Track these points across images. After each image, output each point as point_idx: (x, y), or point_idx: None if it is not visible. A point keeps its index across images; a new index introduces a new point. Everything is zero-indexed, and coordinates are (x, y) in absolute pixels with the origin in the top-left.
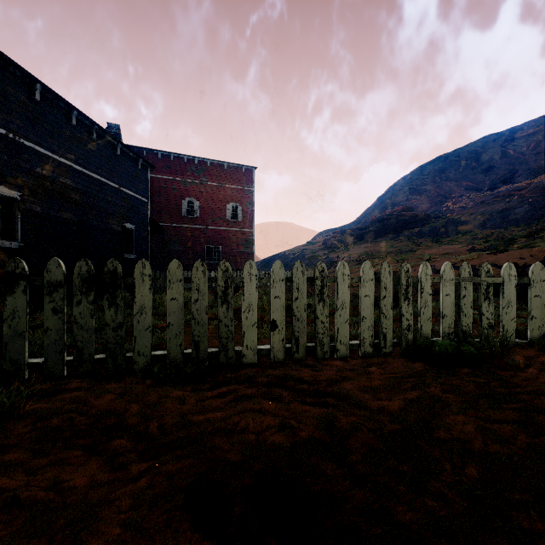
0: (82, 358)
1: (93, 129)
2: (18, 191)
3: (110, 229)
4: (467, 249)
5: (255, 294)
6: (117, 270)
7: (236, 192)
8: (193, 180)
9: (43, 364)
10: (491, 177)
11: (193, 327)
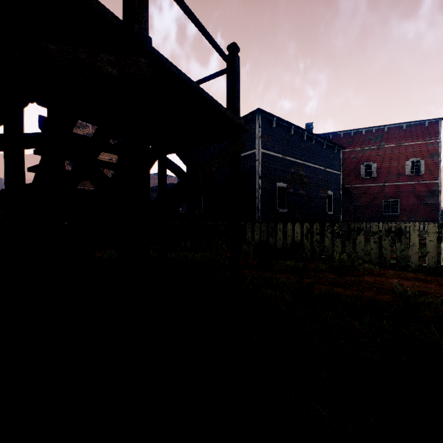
0: (385, 261)
1: (312, 138)
2: (285, 183)
3: (320, 196)
4: None
5: None
6: (401, 227)
7: (416, 148)
8: (370, 146)
9: (369, 261)
10: None
11: (442, 254)
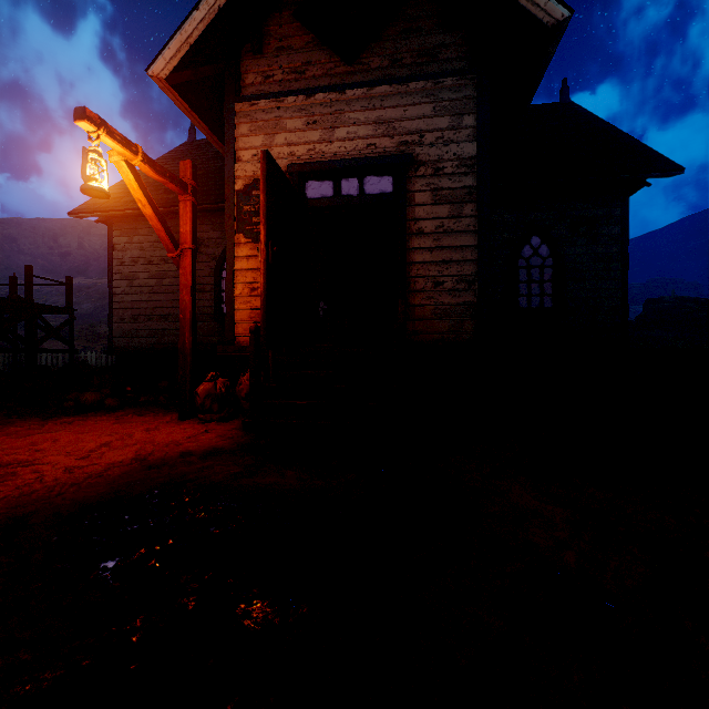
0: None
1: None
2: None
3: None
4: (38, 337)
5: None
6: None
7: None
8: None
9: None
10: (69, 264)
11: None
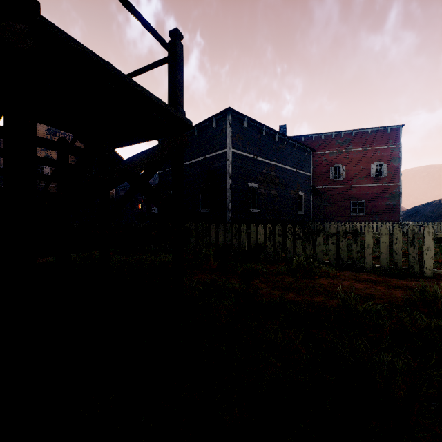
0: (342, 262)
1: (284, 139)
2: (257, 184)
3: (291, 197)
4: None
5: (431, 242)
6: (357, 229)
7: (380, 152)
8: (339, 150)
9: (328, 263)
10: None
11: (394, 255)
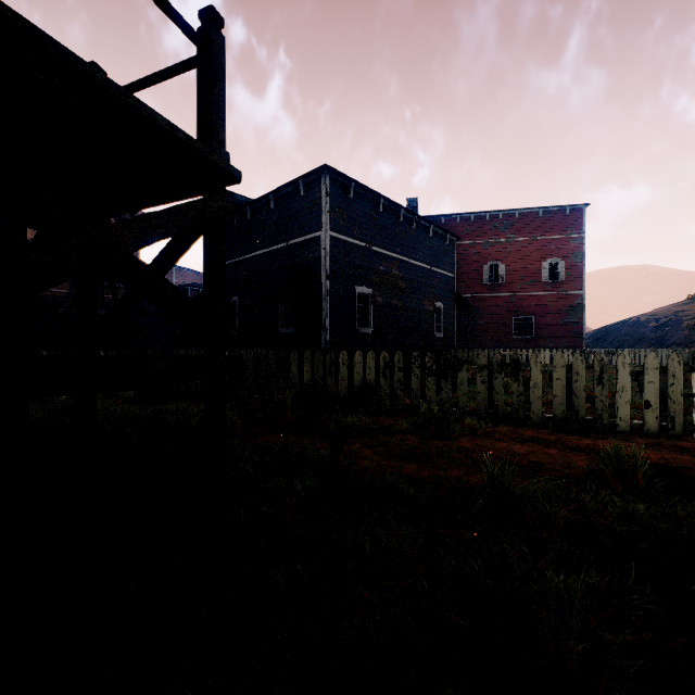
0: (497, 412)
1: (413, 219)
2: (370, 288)
3: (424, 310)
4: None
5: (627, 378)
6: (519, 359)
7: (555, 244)
8: (497, 239)
9: (475, 412)
10: None
11: (573, 399)
